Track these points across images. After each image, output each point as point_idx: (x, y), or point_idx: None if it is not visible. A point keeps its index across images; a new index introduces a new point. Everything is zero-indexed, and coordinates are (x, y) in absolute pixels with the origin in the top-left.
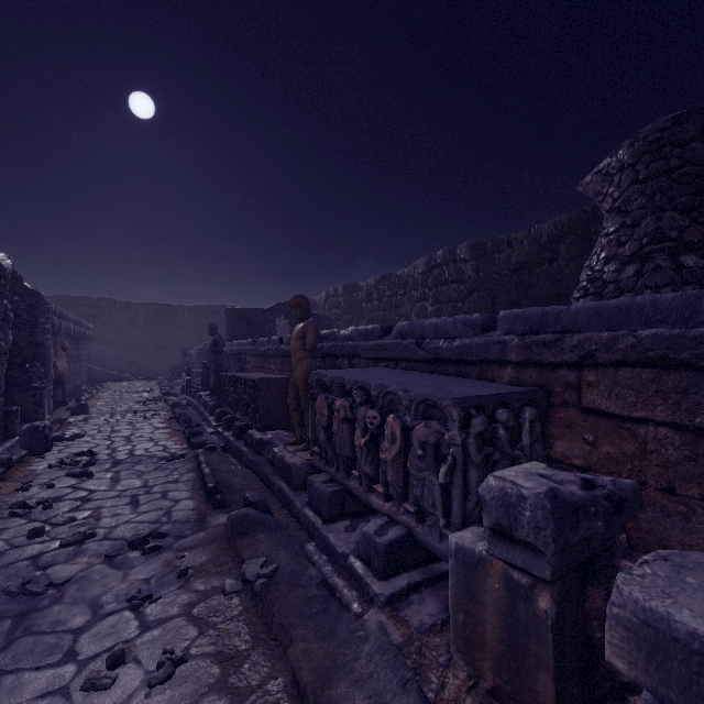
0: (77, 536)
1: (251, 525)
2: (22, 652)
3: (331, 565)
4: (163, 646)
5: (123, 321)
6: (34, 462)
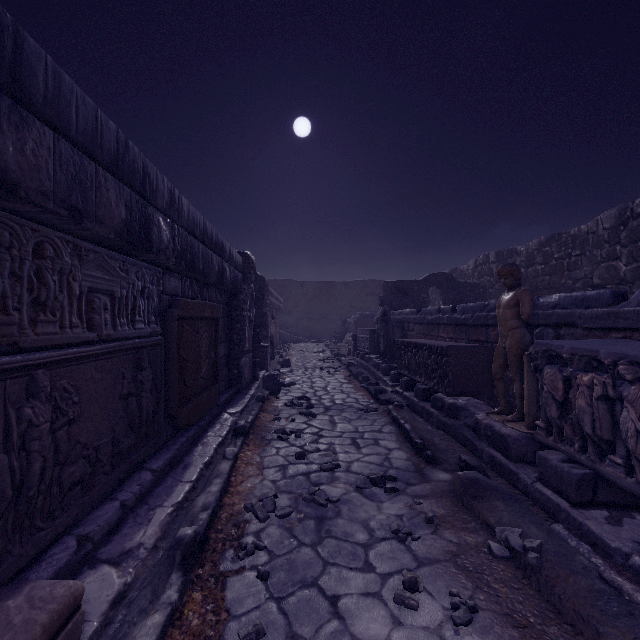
0: (330, 464)
1: (483, 489)
2: (333, 550)
3: (601, 559)
4: (445, 586)
5: (299, 296)
6: (274, 400)
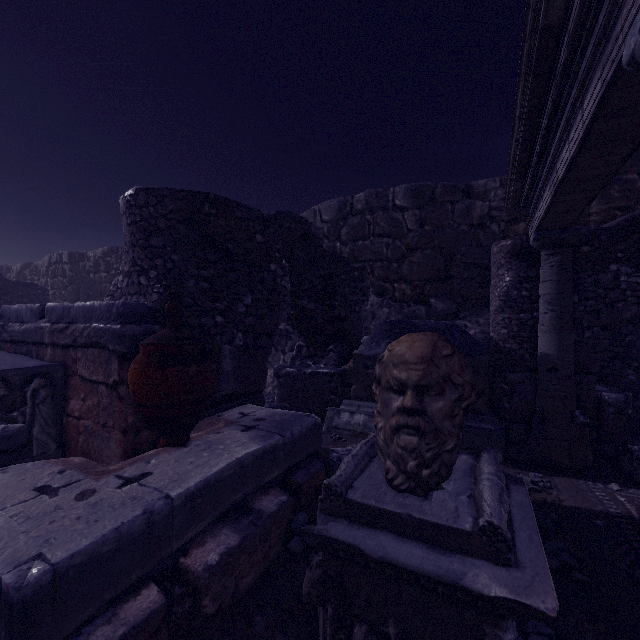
0: None
1: None
2: None
3: None
4: None
5: None
6: None
